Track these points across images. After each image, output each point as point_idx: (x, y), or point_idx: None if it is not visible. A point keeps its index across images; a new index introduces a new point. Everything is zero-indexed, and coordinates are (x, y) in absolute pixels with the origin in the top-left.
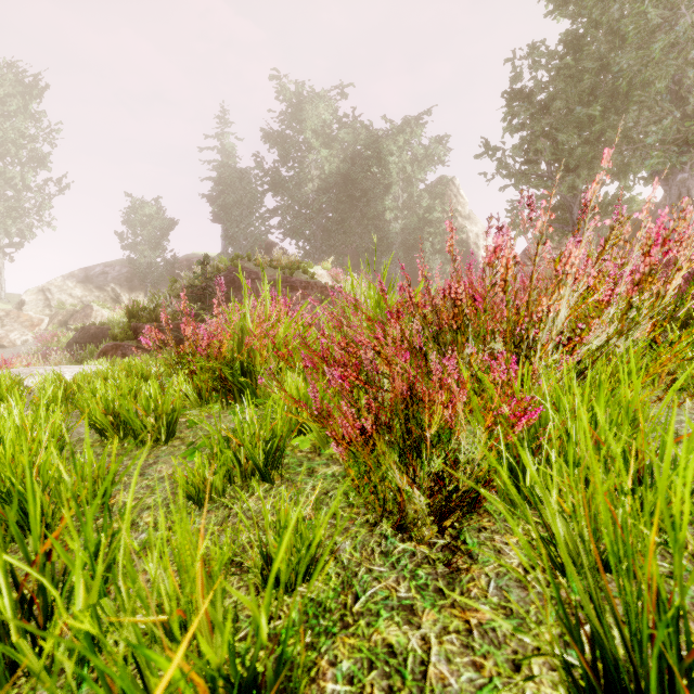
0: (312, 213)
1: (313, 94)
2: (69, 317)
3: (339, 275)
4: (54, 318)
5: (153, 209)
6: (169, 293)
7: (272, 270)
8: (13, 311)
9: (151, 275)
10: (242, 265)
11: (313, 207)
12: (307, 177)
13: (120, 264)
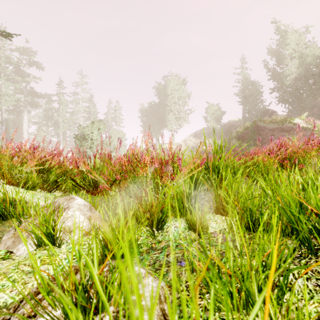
0: (292, 90)
1: (292, 31)
2: (192, 148)
3: (311, 121)
4: (188, 149)
5: (216, 107)
6: (229, 138)
7: (272, 124)
8: (178, 147)
9: (215, 132)
10: (257, 124)
11: (292, 88)
12: (288, 74)
13: (205, 129)
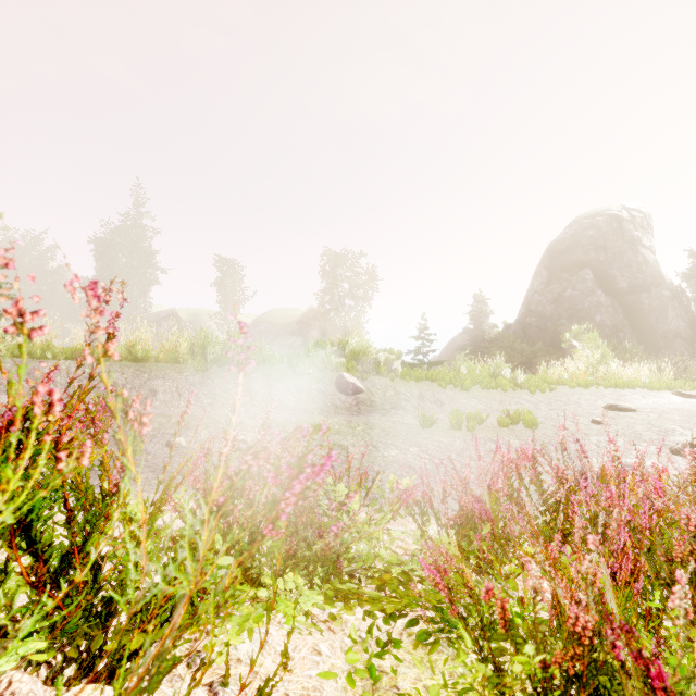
0: None
1: None
2: None
3: None
4: None
5: None
6: None
7: None
8: None
9: None
10: None
11: None
12: None
13: None
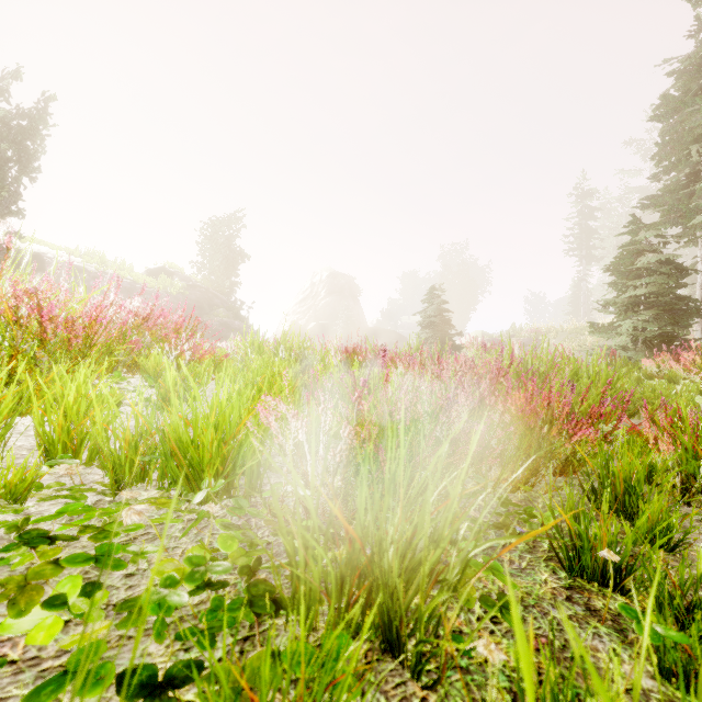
0: None
1: None
2: None
3: None
4: None
5: None
6: None
7: None
8: None
9: None
10: None
11: None
12: None
13: None
